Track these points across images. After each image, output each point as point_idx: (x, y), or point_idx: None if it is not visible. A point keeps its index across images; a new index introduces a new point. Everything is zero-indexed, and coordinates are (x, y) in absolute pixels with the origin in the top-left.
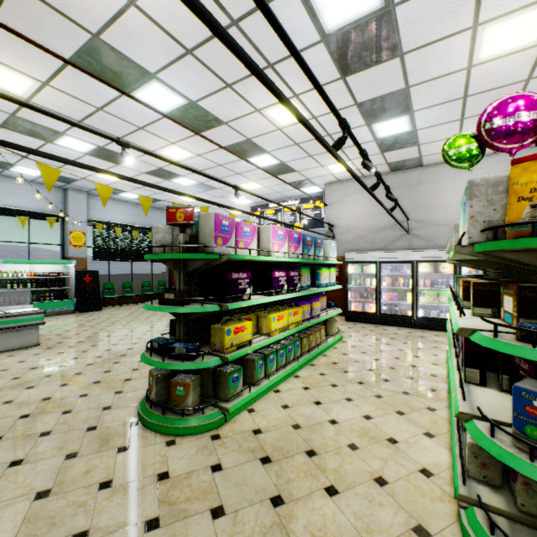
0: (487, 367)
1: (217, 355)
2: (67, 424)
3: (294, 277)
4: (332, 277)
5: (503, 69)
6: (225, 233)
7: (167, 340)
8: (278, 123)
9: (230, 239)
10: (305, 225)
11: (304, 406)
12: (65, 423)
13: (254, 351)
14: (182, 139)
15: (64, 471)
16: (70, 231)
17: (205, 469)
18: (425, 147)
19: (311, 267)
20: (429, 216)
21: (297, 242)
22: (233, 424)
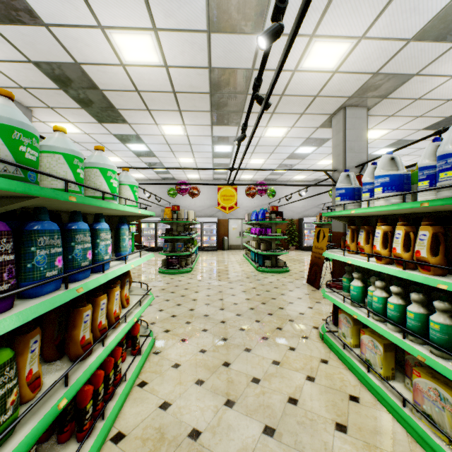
0: None
1: None
2: None
3: None
4: (134, 229)
5: (189, 164)
6: None
7: None
8: None
9: None
10: None
11: None
12: None
13: None
14: None
15: None
16: None
17: None
18: (175, 175)
19: None
20: (179, 202)
21: None
22: None
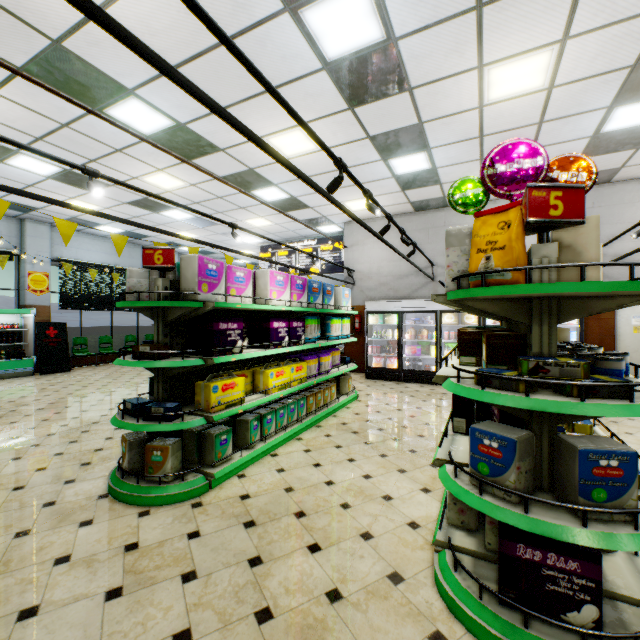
0: (480, 418)
1: (202, 415)
2: (18, 502)
3: (298, 328)
4: (346, 328)
5: (514, 110)
6: (212, 278)
7: (143, 400)
8: (283, 153)
9: (218, 285)
10: (323, 269)
11: (301, 469)
12: (15, 500)
13: (250, 412)
14: (171, 166)
15: (12, 549)
16: (28, 272)
17: (181, 537)
18: (448, 186)
19: (321, 317)
20: None
21: (301, 289)
22: (219, 490)
